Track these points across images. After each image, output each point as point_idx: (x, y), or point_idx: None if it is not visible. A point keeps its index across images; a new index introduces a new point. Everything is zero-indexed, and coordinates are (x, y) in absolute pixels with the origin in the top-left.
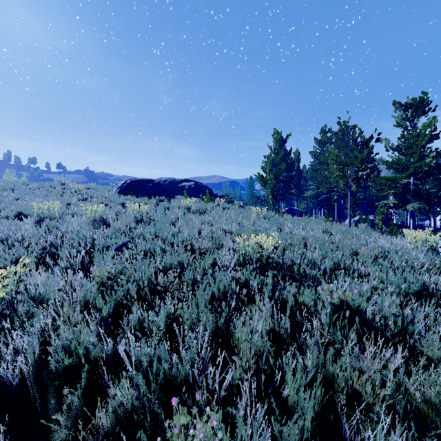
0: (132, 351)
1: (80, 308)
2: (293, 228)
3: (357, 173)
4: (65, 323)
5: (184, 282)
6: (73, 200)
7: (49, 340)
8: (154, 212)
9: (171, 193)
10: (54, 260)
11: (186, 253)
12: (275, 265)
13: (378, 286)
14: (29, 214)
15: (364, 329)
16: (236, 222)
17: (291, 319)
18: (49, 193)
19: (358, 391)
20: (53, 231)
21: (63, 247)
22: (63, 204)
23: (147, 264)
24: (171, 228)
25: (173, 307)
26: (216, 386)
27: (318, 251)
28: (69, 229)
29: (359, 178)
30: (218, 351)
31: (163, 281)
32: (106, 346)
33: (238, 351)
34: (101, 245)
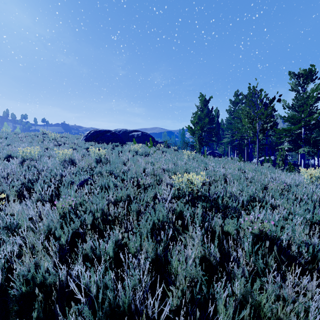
0: (82, 280)
1: (43, 237)
2: (215, 167)
3: (263, 125)
4: (30, 250)
5: (130, 212)
6: (50, 145)
7: (16, 264)
8: (110, 155)
9: (124, 140)
10: (31, 193)
11: (133, 187)
12: (203, 198)
13: (287, 216)
14: (16, 156)
15: (282, 256)
16: (172, 162)
17: (219, 247)
18: (33, 141)
19: (282, 319)
20: (32, 170)
21: (38, 183)
22: (43, 148)
23: (102, 197)
24: (123, 167)
25: (121, 235)
26: (155, 315)
27: (236, 185)
28: (45, 168)
29: (264, 129)
30: (157, 276)
31: (113, 212)
32: (61, 273)
33: (174, 276)
34: (67, 181)
